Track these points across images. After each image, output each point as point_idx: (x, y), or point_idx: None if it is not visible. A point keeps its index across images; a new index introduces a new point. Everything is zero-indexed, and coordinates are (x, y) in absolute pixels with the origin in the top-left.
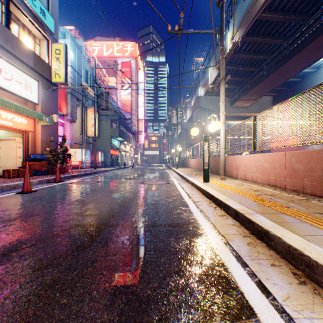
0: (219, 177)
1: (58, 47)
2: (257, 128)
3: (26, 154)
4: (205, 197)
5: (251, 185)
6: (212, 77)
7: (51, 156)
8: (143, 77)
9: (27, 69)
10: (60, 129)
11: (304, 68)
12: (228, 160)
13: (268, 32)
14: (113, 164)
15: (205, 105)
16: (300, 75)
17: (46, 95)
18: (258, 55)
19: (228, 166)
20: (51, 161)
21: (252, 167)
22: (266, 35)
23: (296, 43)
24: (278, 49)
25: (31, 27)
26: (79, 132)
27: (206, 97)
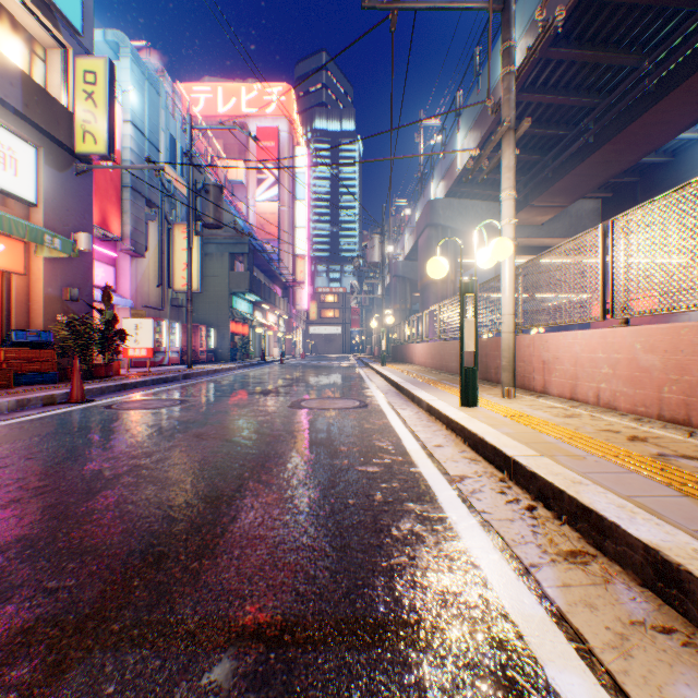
0: (495, 391)
1: (90, 66)
2: (618, 255)
3: (3, 331)
4: (479, 458)
5: (602, 418)
6: (465, 154)
7: (70, 336)
8: (305, 163)
9: (1, 112)
10: (107, 272)
11: (687, 126)
12: (518, 345)
13: (605, 36)
14: (236, 355)
15: (446, 220)
16: (668, 149)
17: (58, 183)
18: (577, 97)
19: (520, 362)
20: (71, 348)
21: (599, 366)
22: (599, 44)
23: (676, 59)
24: (627, 80)
25: (17, 11)
26: (155, 282)
27: (449, 202)
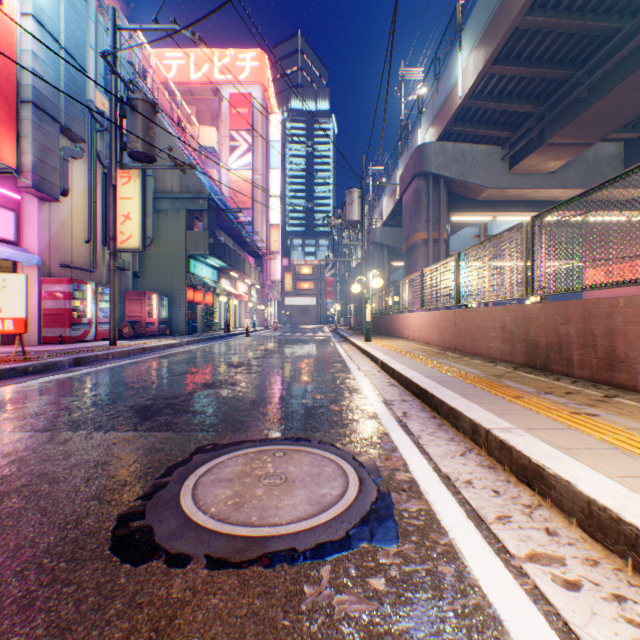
0: None
1: None
2: None
3: None
4: None
5: None
6: (471, 74)
7: None
8: (279, 131)
9: None
10: None
11: None
12: None
13: None
14: (195, 327)
15: (439, 168)
16: None
17: None
18: None
19: None
20: None
21: None
22: None
23: None
24: None
25: None
26: (83, 236)
27: (442, 146)
